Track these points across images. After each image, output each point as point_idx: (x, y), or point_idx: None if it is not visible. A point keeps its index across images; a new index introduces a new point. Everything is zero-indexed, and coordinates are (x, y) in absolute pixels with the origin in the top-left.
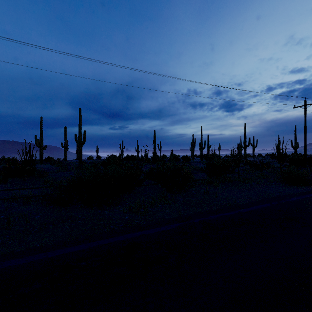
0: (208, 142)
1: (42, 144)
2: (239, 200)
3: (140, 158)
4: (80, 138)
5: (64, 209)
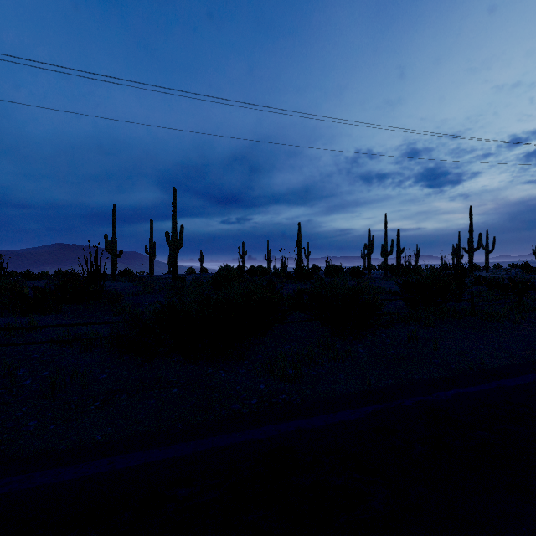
0: (398, 242)
1: (116, 249)
2: (487, 358)
3: (275, 272)
4: (174, 238)
5: (147, 364)
